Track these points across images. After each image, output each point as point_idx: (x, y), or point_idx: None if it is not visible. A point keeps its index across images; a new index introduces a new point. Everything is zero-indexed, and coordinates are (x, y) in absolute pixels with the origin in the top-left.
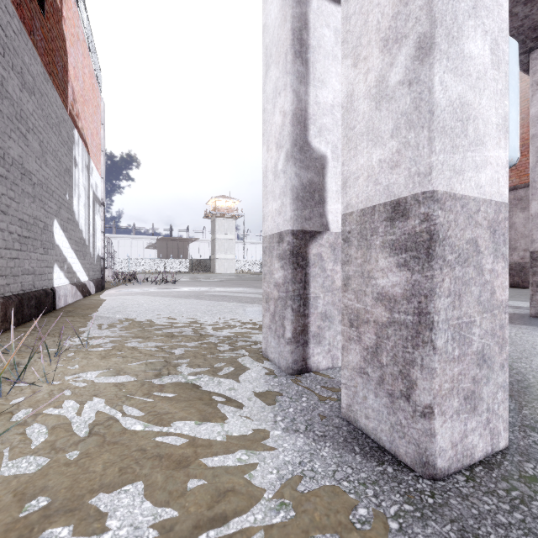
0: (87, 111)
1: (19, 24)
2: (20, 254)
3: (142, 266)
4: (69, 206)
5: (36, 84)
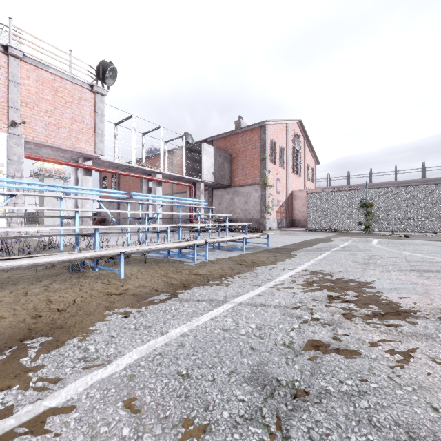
0: None
1: None
2: None
3: None
4: None
5: None
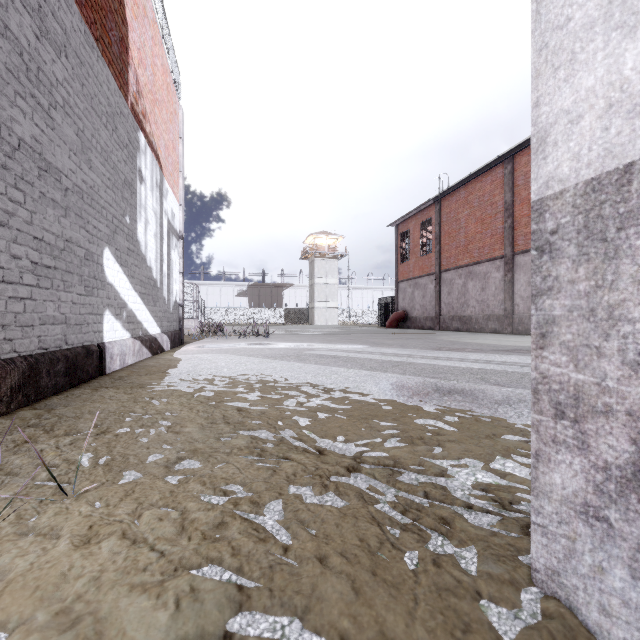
0: (160, 115)
1: None
2: (37, 292)
3: (232, 316)
4: (130, 232)
5: (70, 43)
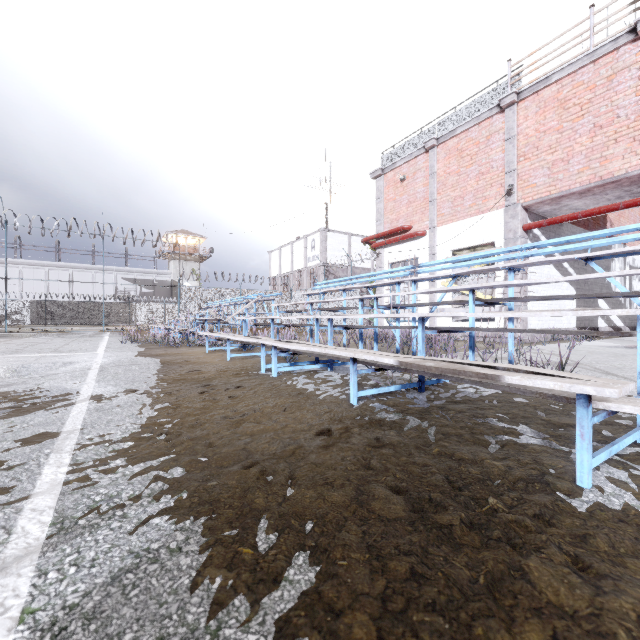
0: (623, 218)
1: (583, 231)
2: None
3: None
4: (607, 285)
5: None
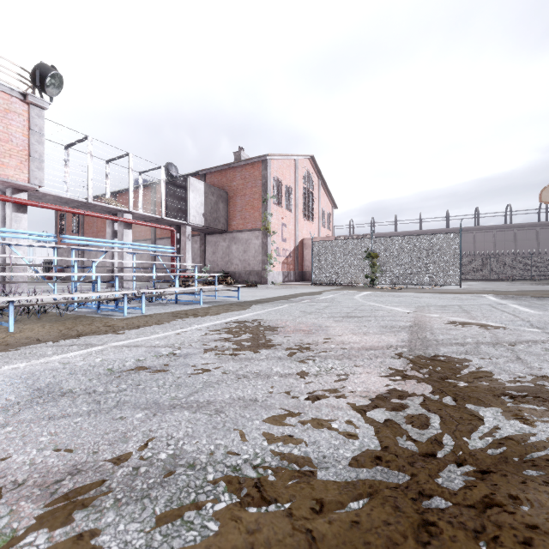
0: None
1: None
2: None
3: None
4: None
5: None
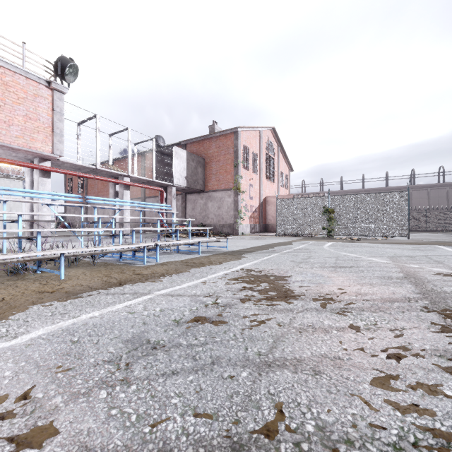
0: None
1: None
2: None
3: None
4: None
5: None
